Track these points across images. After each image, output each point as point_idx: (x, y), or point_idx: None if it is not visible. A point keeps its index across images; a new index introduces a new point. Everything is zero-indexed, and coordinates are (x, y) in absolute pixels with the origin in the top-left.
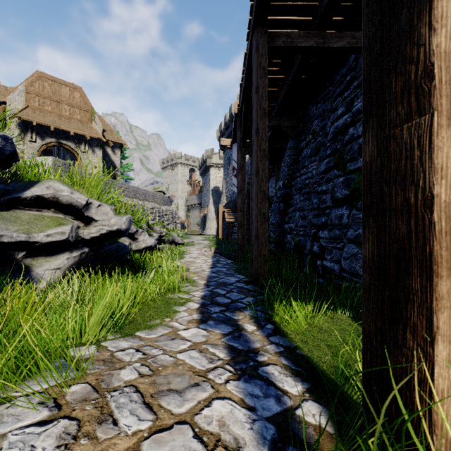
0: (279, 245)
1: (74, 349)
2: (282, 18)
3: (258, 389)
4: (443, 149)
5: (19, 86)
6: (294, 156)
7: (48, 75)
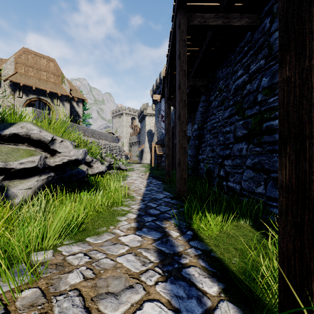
0: (195, 171)
1: (34, 253)
2: (197, 4)
3: (182, 290)
4: None
5: (10, 58)
6: (205, 106)
7: (31, 50)
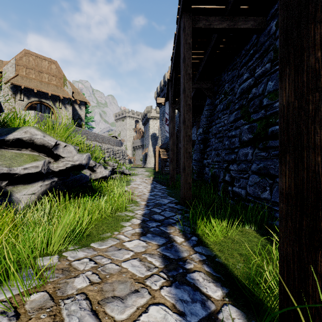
0: (200, 175)
1: (40, 259)
2: (202, 7)
3: (187, 294)
4: None
5: (11, 60)
6: (210, 110)
7: (33, 52)
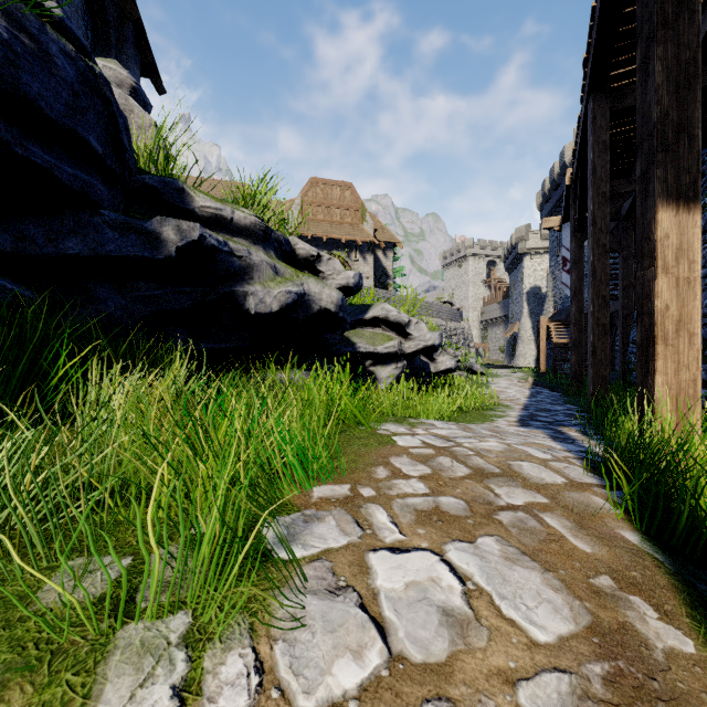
0: None
1: None
2: (633, 67)
3: (572, 445)
4: (659, 284)
5: (296, 199)
6: None
7: (321, 179)
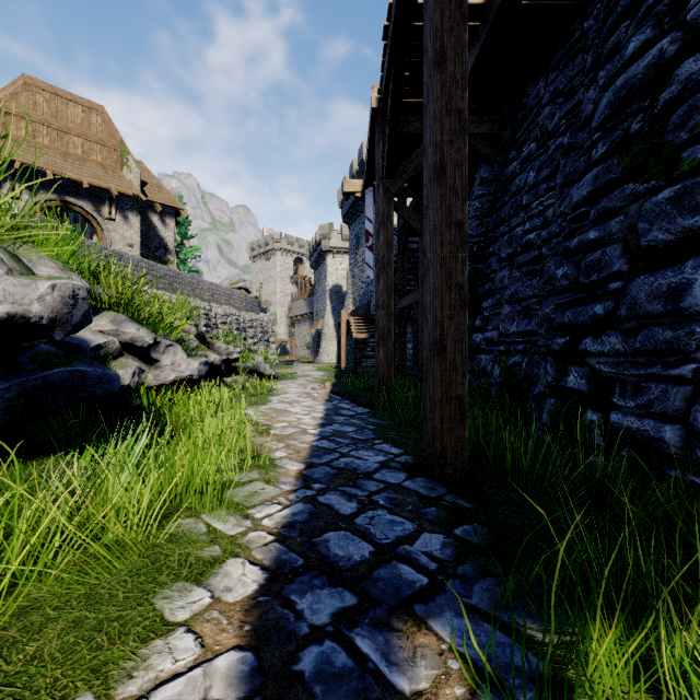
0: None
1: None
2: None
3: None
4: None
5: None
6: (491, 196)
7: (44, 84)
